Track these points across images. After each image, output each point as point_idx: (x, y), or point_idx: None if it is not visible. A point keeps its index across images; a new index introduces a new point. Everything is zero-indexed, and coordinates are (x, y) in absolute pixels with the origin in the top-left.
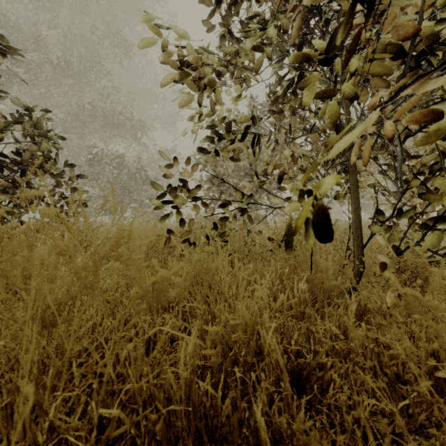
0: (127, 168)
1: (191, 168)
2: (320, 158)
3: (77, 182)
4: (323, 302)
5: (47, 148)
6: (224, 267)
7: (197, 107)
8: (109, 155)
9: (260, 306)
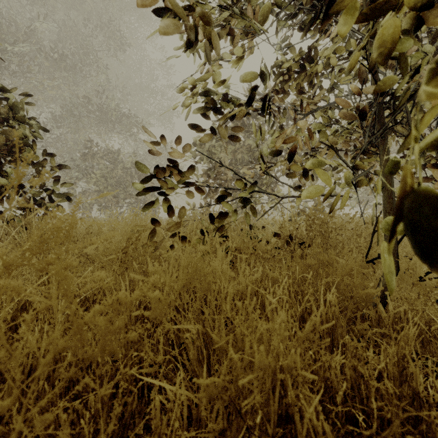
0: (122, 162)
1: (183, 149)
2: (337, 138)
3: (70, 177)
4: (352, 315)
5: (24, 133)
6: (225, 271)
7: (191, 77)
8: (104, 149)
9: (283, 335)
